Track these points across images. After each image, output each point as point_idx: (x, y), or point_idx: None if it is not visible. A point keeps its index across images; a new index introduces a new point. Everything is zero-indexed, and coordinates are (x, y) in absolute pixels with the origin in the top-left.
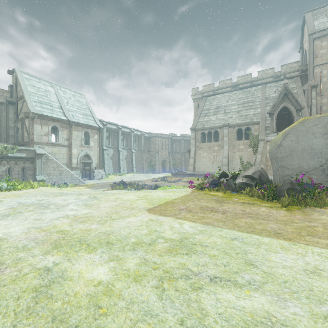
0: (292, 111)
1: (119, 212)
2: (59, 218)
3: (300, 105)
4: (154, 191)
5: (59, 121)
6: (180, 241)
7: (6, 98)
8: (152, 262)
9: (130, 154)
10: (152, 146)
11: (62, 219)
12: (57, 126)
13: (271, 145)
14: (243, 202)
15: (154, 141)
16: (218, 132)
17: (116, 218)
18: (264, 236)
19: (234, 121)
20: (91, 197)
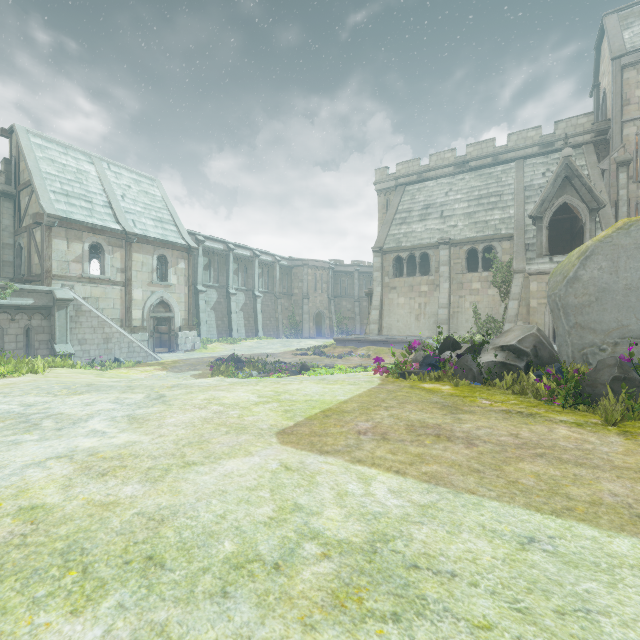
0: (581, 213)
1: (208, 440)
2: (49, 459)
3: (597, 201)
4: (296, 380)
5: (105, 233)
6: (367, 550)
7: None
8: None
9: (253, 300)
10: (296, 284)
11: (55, 463)
12: (101, 243)
13: (554, 279)
14: (506, 411)
15: (300, 274)
16: (427, 256)
17: (194, 461)
18: (608, 527)
19: (462, 234)
20: (153, 397)
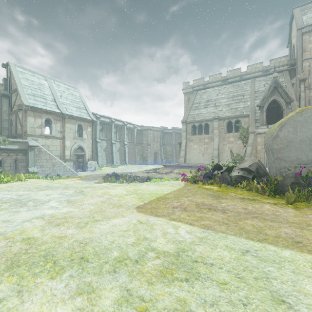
0: (282, 104)
1: (104, 211)
2: (33, 219)
3: (289, 98)
4: (145, 184)
5: (52, 114)
6: (176, 255)
7: (0, 91)
8: (138, 296)
9: (123, 146)
10: (144, 138)
11: (36, 220)
12: (51, 118)
13: (267, 136)
14: (242, 198)
15: (146, 133)
16: (208, 125)
17: (99, 219)
18: (281, 246)
19: (225, 114)
20: (77, 191)
